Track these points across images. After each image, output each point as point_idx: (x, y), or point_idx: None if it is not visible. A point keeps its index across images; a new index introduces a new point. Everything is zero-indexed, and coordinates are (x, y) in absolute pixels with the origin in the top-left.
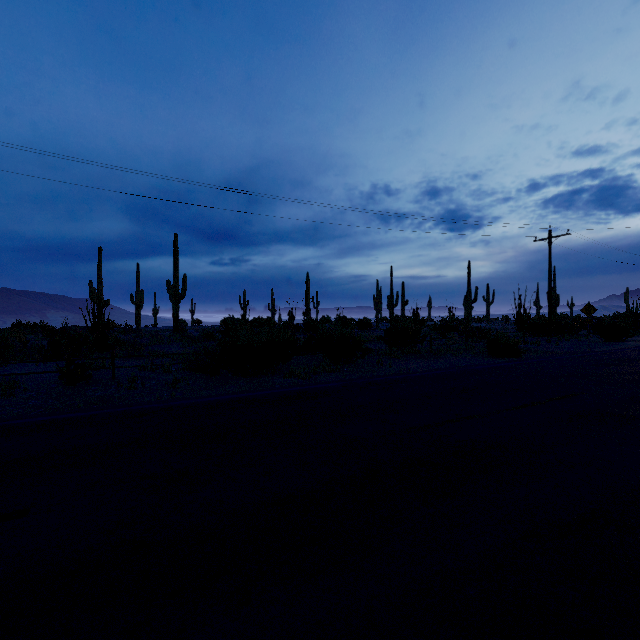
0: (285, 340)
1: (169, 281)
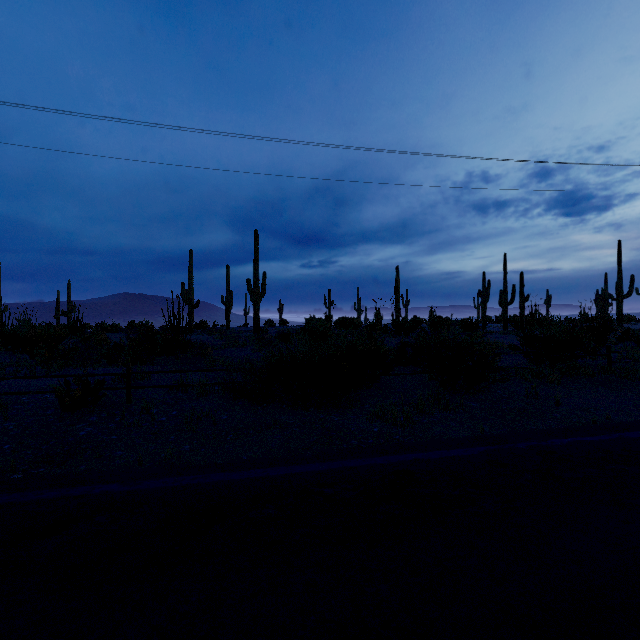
0: (369, 353)
1: (249, 280)
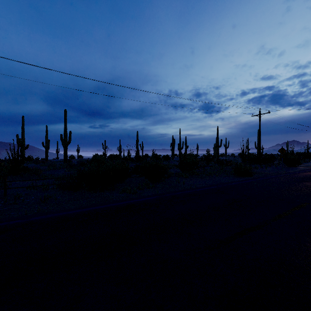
0: (122, 169)
1: (61, 134)
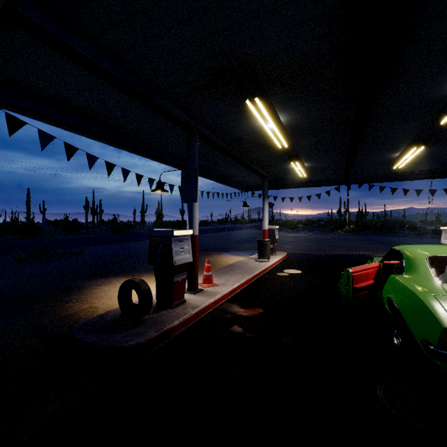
0: None
1: None
